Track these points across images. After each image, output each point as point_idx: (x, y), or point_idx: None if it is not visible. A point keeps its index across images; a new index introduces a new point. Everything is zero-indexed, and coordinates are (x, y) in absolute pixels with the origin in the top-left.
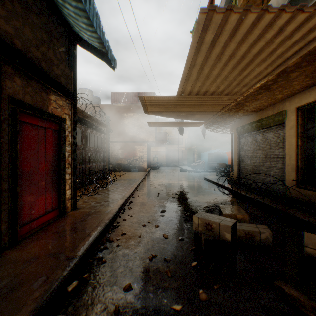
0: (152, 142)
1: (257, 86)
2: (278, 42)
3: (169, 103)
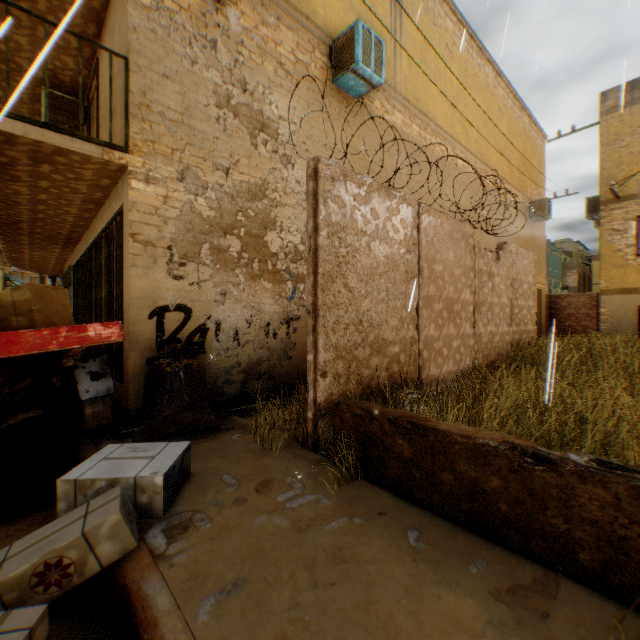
0: None
1: (1, 239)
2: None
3: None
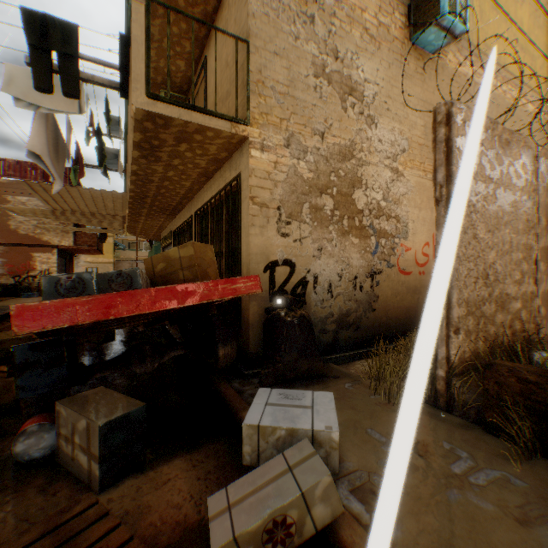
0: (69, 248)
1: (128, 212)
2: (102, 196)
3: (47, 212)
